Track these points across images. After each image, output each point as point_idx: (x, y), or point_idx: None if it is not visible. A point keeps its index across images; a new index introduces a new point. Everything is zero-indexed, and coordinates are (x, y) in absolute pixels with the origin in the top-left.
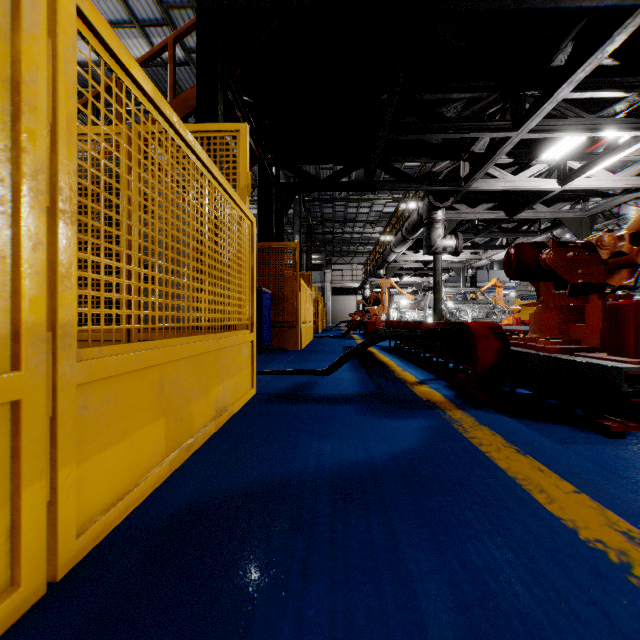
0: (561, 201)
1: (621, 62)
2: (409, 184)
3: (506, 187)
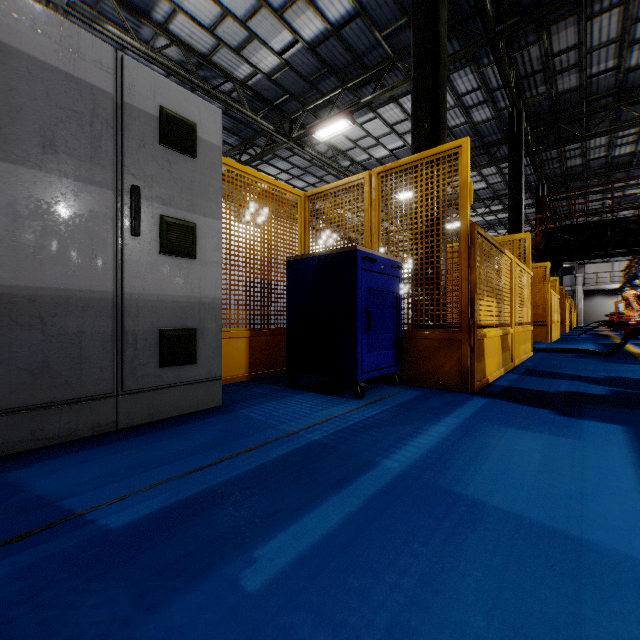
0: None
1: None
2: (632, 253)
3: None
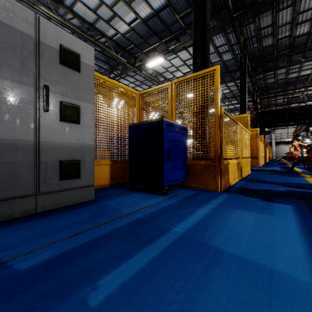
0: None
1: None
2: (297, 124)
3: None
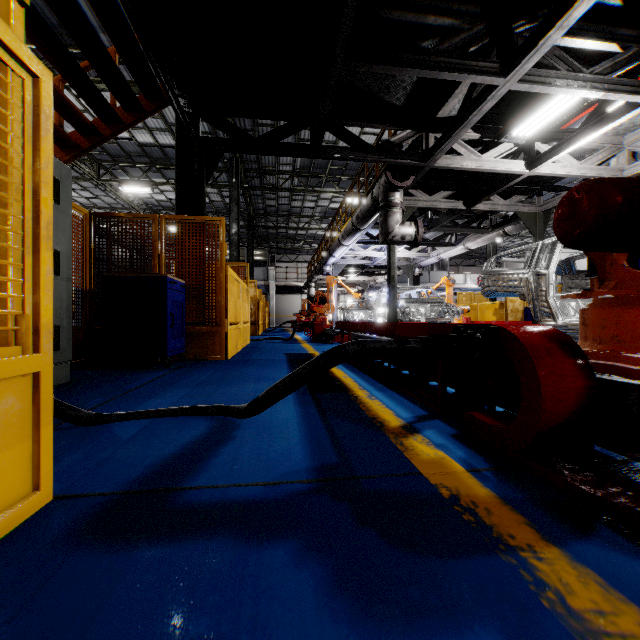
0: (517, 194)
1: (624, 3)
2: (365, 153)
3: (473, 166)
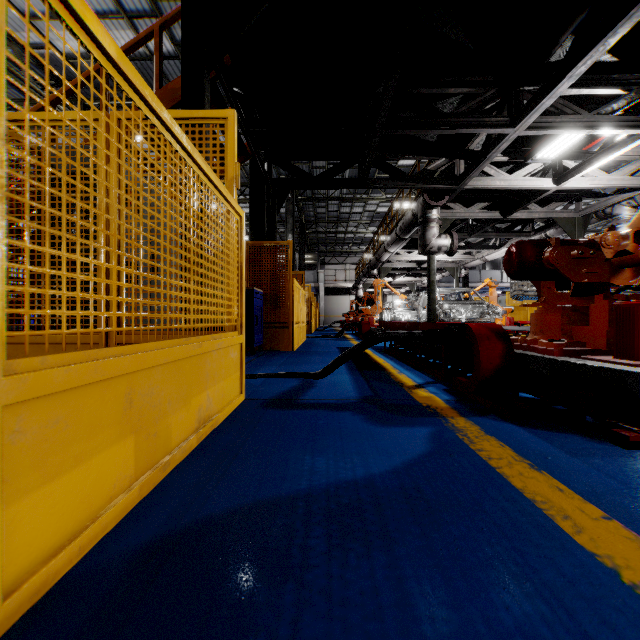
0: (555, 201)
1: (619, 58)
2: (404, 182)
3: (501, 186)
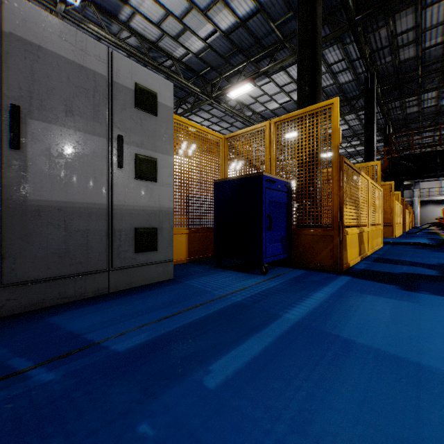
0: None
1: None
2: None
3: None
